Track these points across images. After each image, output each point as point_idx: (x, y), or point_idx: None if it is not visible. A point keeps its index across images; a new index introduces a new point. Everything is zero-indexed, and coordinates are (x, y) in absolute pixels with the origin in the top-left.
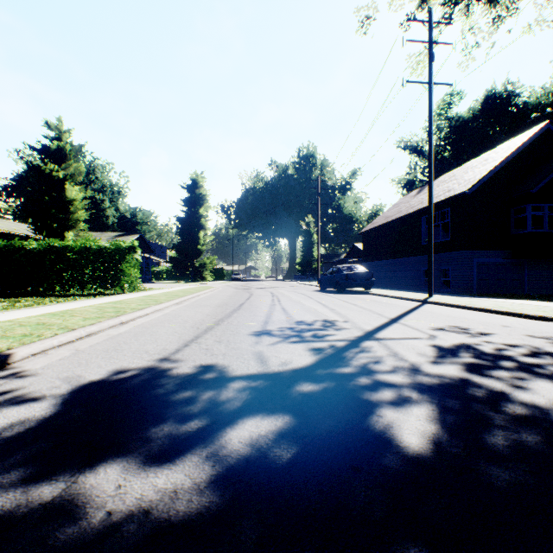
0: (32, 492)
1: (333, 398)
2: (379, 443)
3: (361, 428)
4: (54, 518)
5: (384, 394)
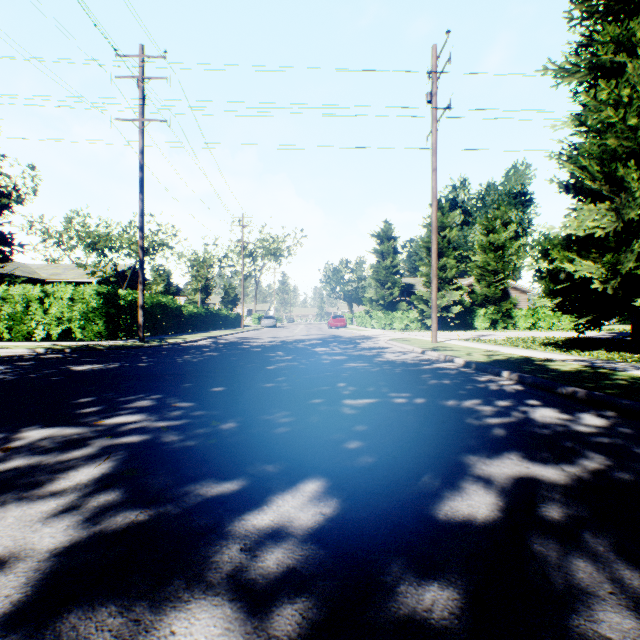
0: (579, 467)
1: (378, 550)
2: (343, 484)
3: (353, 498)
4: (537, 458)
5: (280, 557)
